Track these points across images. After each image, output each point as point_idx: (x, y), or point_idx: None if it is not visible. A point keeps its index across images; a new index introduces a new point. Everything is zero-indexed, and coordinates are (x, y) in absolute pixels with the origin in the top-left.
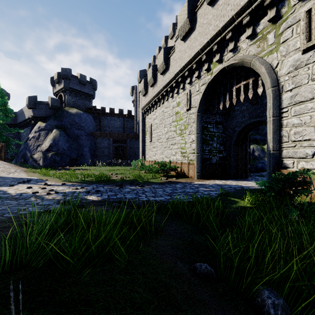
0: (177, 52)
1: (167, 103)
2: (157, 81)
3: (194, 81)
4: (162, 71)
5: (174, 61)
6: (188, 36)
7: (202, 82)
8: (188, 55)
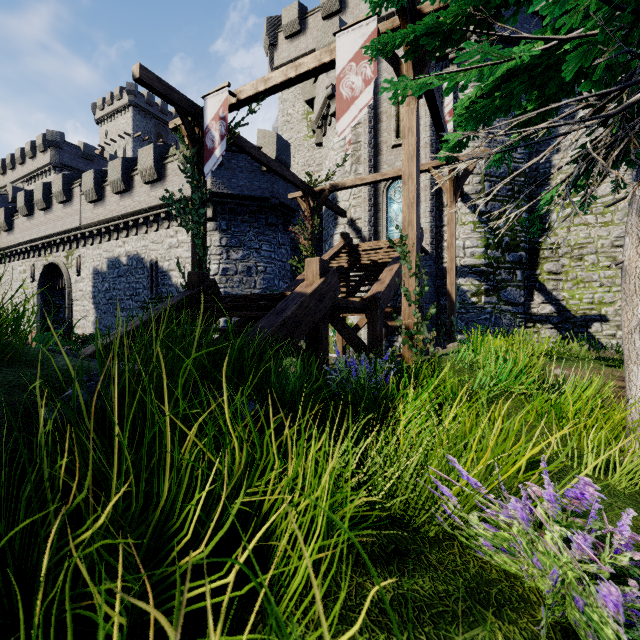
0: (21, 222)
1: (14, 265)
2: (1, 234)
3: (37, 258)
4: (5, 230)
5: (18, 228)
6: (29, 218)
7: (42, 263)
8: (29, 235)
